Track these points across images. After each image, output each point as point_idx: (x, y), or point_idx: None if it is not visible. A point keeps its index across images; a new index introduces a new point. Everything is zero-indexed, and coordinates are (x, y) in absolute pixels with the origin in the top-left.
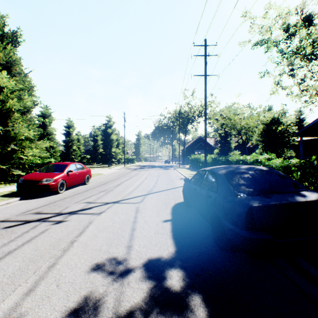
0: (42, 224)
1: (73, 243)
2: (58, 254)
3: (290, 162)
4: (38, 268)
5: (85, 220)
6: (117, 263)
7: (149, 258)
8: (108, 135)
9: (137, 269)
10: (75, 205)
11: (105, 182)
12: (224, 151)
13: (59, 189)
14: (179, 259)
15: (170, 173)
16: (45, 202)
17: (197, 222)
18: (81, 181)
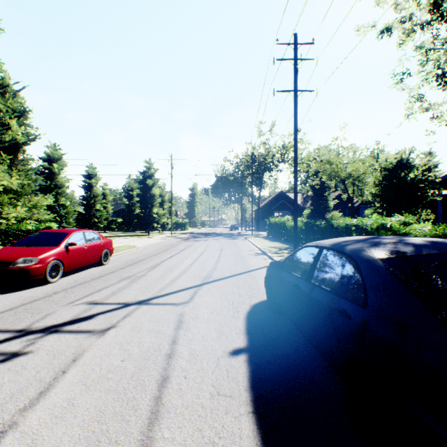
0: None
1: (4, 436)
2: None
3: None
4: None
5: (67, 352)
6: None
7: None
8: (147, 189)
9: None
10: (66, 309)
11: (136, 261)
12: (318, 212)
13: (50, 275)
14: None
15: (239, 244)
16: (14, 303)
17: (301, 357)
18: (94, 260)
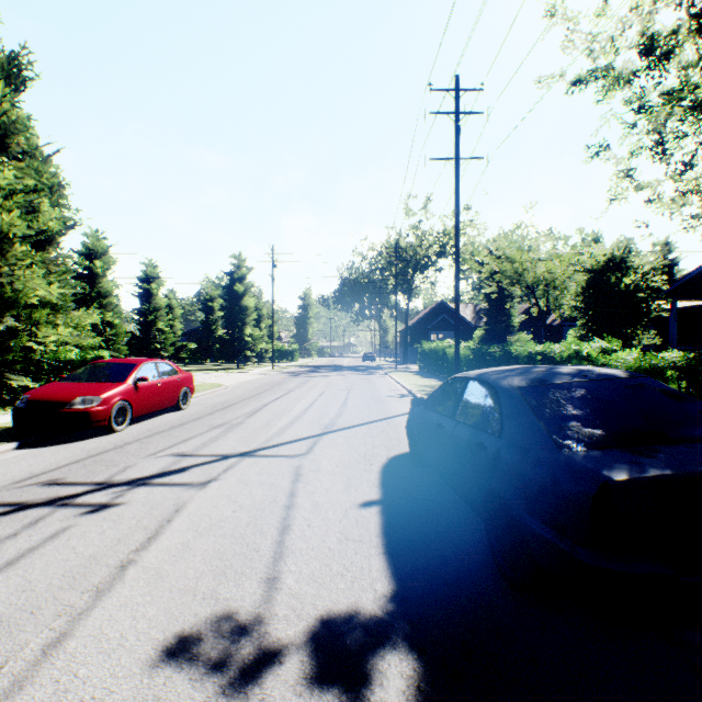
0: (57, 515)
1: (126, 569)
2: (80, 605)
3: (662, 357)
4: (16, 649)
5: (167, 503)
6: (236, 632)
7: (324, 615)
8: (235, 299)
9: (290, 654)
10: (148, 462)
11: (226, 405)
12: (496, 334)
13: (115, 421)
14: (403, 620)
15: (375, 382)
16: (78, 455)
17: (444, 508)
18: (170, 403)
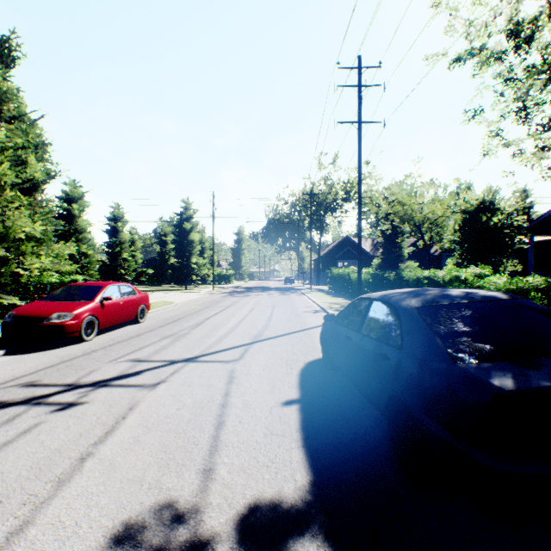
0: (31, 412)
1: (85, 461)
2: (43, 494)
3: (527, 281)
4: None
5: (123, 402)
6: (175, 520)
7: (252, 504)
8: (184, 234)
9: (222, 541)
10: (110, 366)
11: (175, 318)
12: (390, 262)
13: (85, 332)
14: (320, 508)
15: (294, 300)
16: (53, 361)
17: (352, 407)
18: (130, 317)
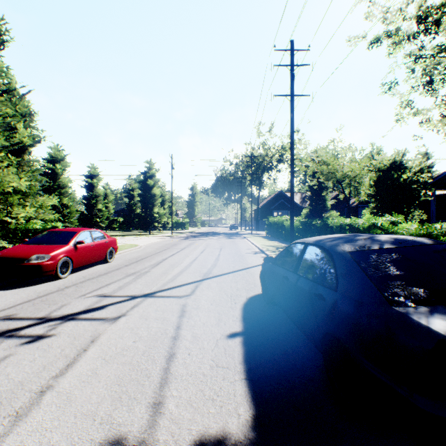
0: (3, 345)
1: (44, 394)
2: None
3: (436, 228)
4: None
5: (86, 335)
6: None
7: (197, 441)
8: (148, 189)
9: None
10: (79, 301)
11: (139, 259)
12: (316, 212)
13: (60, 271)
14: None
15: (238, 243)
16: (30, 296)
17: (289, 339)
18: (100, 258)
